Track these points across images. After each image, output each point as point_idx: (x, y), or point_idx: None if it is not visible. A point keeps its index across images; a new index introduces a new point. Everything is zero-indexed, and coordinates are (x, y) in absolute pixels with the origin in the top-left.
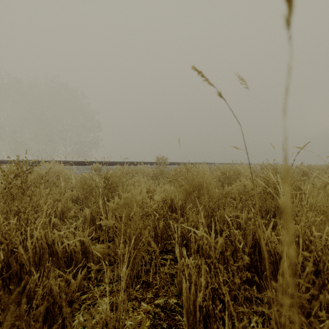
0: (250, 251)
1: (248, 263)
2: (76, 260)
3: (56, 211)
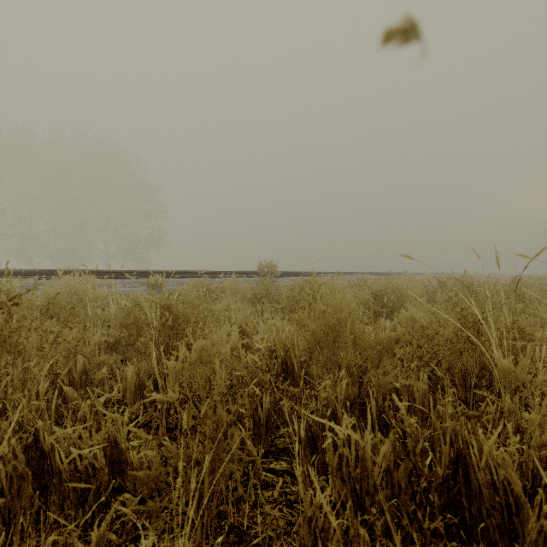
0: (446, 473)
1: (441, 498)
2: (97, 484)
3: (73, 370)
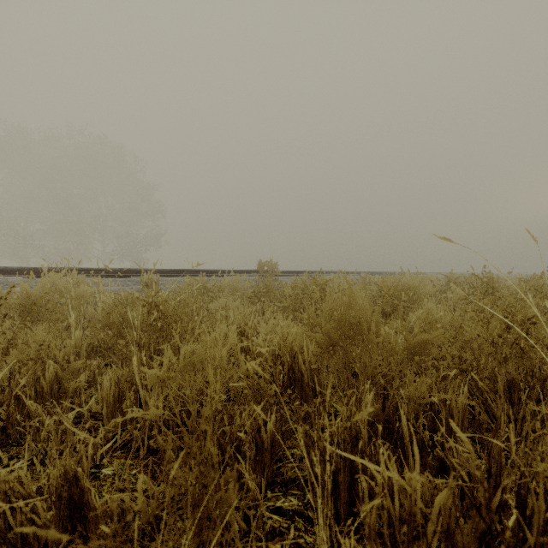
0: (539, 540)
1: None
2: (39, 545)
3: (41, 379)
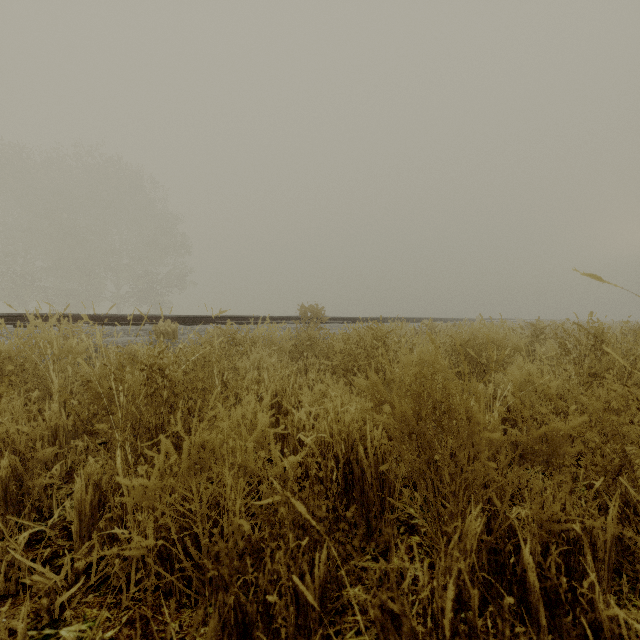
0: None
1: None
2: None
3: None
